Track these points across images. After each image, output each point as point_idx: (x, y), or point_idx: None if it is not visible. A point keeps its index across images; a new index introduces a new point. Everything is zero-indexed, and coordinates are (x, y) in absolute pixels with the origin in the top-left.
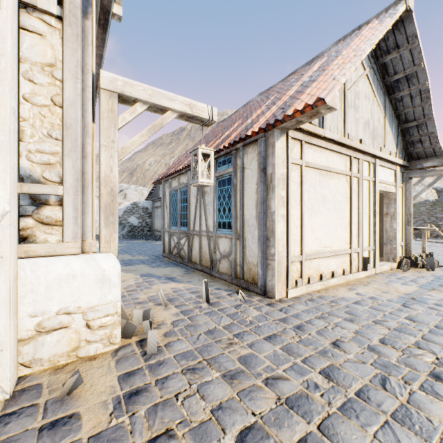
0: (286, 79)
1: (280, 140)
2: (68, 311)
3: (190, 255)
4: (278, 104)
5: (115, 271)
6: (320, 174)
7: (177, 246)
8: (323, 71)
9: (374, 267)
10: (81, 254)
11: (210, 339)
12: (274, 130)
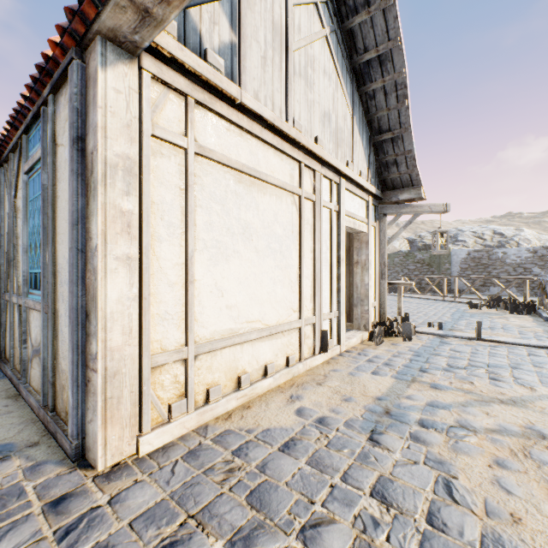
0: None
1: (117, 71)
2: None
3: (2, 343)
4: None
5: None
6: (237, 180)
7: None
8: None
9: (338, 343)
10: None
11: None
12: (96, 39)
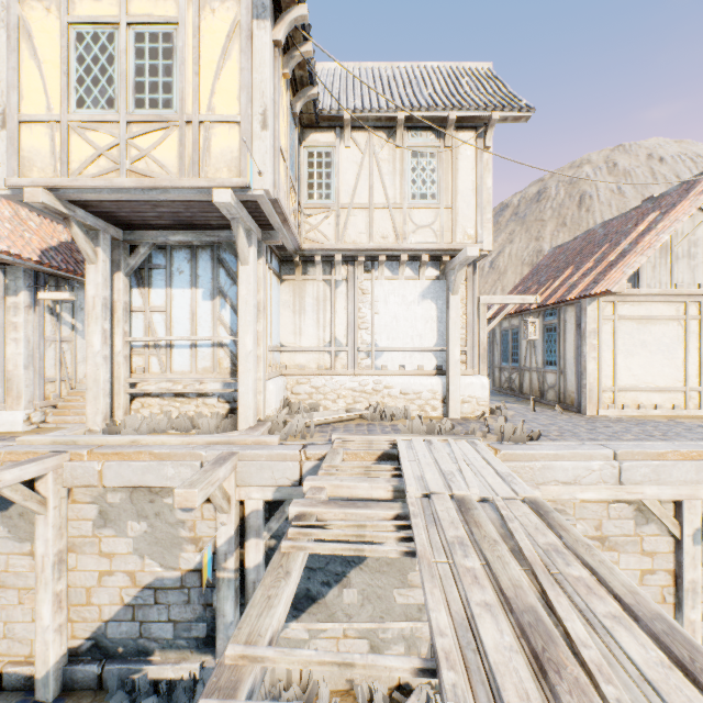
0: (630, 212)
1: (591, 305)
2: (471, 396)
3: (521, 387)
4: (595, 272)
5: (487, 383)
6: (637, 323)
7: (508, 381)
8: (636, 245)
9: None
10: (473, 375)
11: (533, 419)
12: (585, 299)
